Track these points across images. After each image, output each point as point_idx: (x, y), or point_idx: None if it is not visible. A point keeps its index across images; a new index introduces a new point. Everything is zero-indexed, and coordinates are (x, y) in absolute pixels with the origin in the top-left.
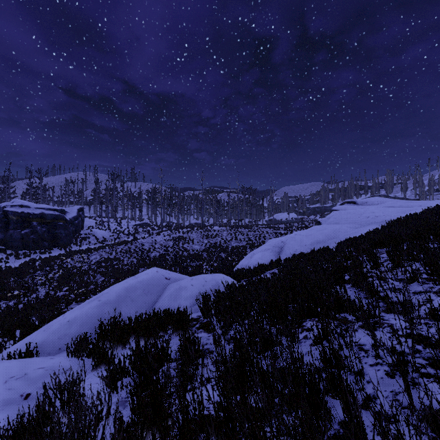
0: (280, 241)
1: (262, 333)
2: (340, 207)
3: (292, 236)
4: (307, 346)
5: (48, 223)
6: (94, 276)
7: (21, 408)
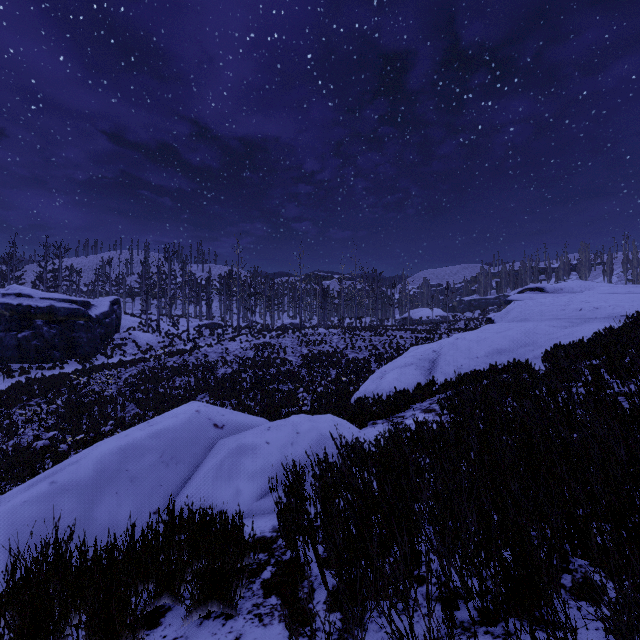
0: (431, 350)
1: None
2: (521, 296)
3: (451, 342)
4: None
5: (61, 321)
6: (123, 406)
7: None
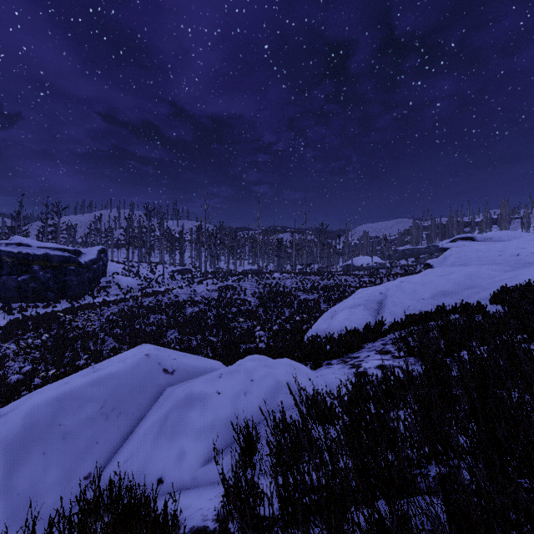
0: (378, 292)
1: None
2: (455, 244)
3: (397, 285)
4: None
5: (54, 267)
6: (102, 340)
7: None
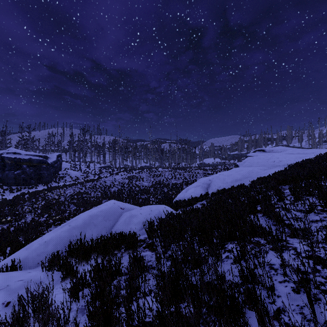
0: (208, 180)
1: (193, 254)
2: (253, 154)
3: (217, 176)
4: (228, 264)
5: (34, 165)
6: (68, 205)
7: (2, 314)
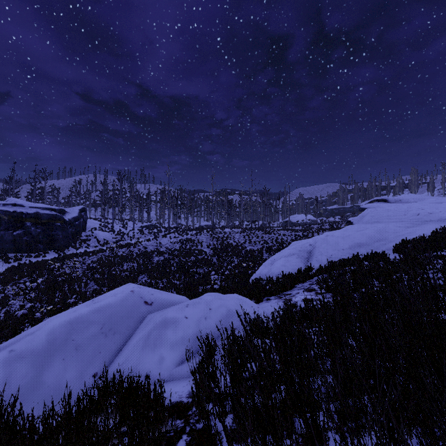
0: (308, 244)
1: None
2: (372, 205)
3: (323, 238)
4: None
5: (44, 223)
6: (86, 283)
7: None
